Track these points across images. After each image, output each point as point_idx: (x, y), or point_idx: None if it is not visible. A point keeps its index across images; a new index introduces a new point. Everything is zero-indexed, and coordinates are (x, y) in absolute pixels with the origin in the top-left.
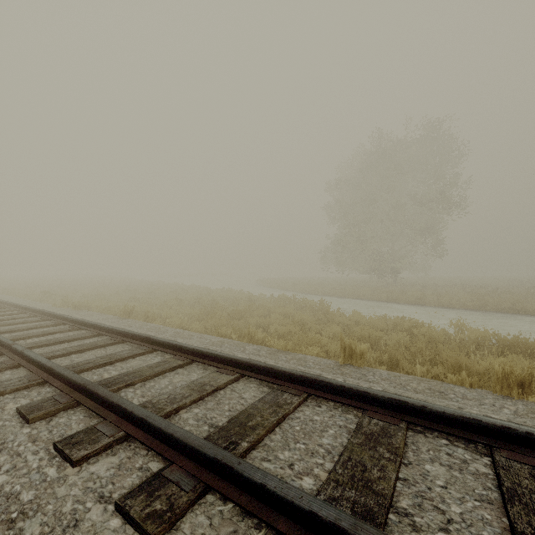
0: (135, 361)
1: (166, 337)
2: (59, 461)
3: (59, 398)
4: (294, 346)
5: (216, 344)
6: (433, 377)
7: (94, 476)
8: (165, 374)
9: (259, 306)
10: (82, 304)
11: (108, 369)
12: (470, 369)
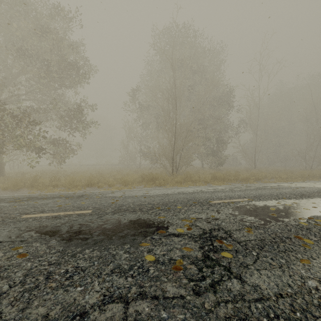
0: None
1: None
2: None
3: None
4: None
5: None
6: None
7: None
8: None
9: None
10: None
11: None
12: None
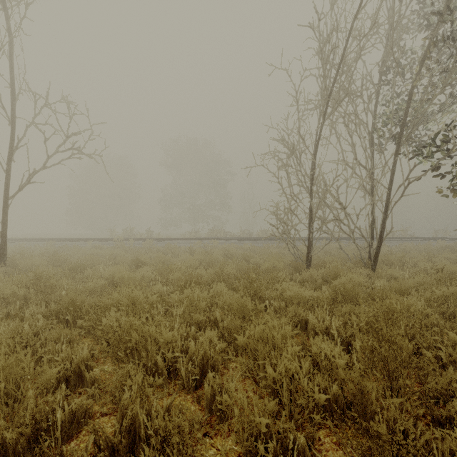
0: None
1: None
2: None
3: None
4: None
5: None
6: None
7: None
8: None
9: None
10: None
11: None
12: None
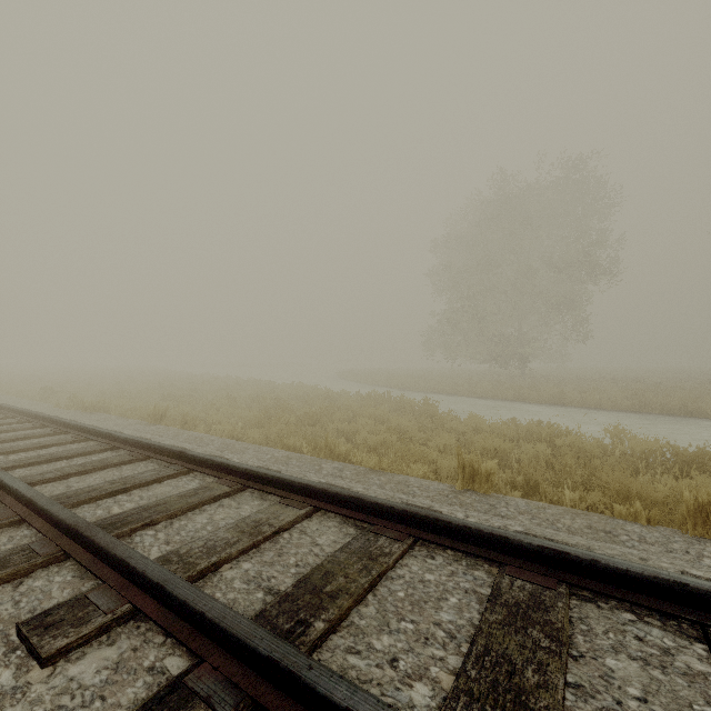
0: (161, 487)
1: (210, 451)
2: (21, 657)
3: (39, 547)
4: (391, 463)
5: (281, 461)
6: (589, 507)
7: (74, 683)
8: (204, 506)
9: (341, 407)
10: (96, 405)
11: (120, 499)
12: (642, 496)
